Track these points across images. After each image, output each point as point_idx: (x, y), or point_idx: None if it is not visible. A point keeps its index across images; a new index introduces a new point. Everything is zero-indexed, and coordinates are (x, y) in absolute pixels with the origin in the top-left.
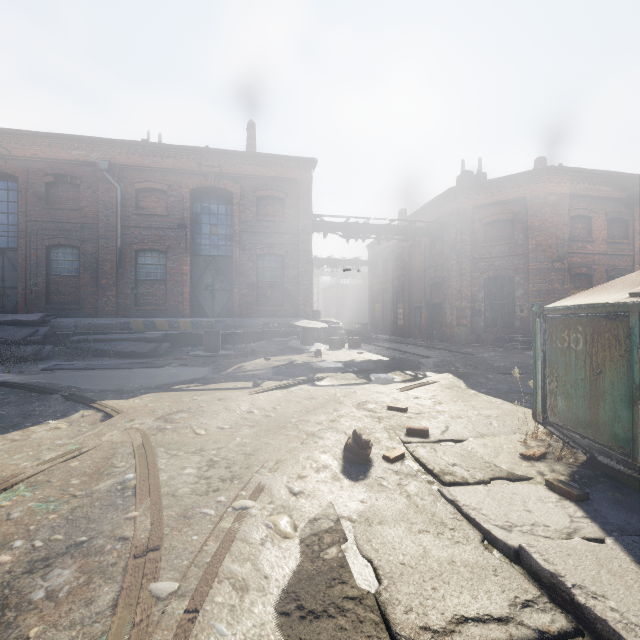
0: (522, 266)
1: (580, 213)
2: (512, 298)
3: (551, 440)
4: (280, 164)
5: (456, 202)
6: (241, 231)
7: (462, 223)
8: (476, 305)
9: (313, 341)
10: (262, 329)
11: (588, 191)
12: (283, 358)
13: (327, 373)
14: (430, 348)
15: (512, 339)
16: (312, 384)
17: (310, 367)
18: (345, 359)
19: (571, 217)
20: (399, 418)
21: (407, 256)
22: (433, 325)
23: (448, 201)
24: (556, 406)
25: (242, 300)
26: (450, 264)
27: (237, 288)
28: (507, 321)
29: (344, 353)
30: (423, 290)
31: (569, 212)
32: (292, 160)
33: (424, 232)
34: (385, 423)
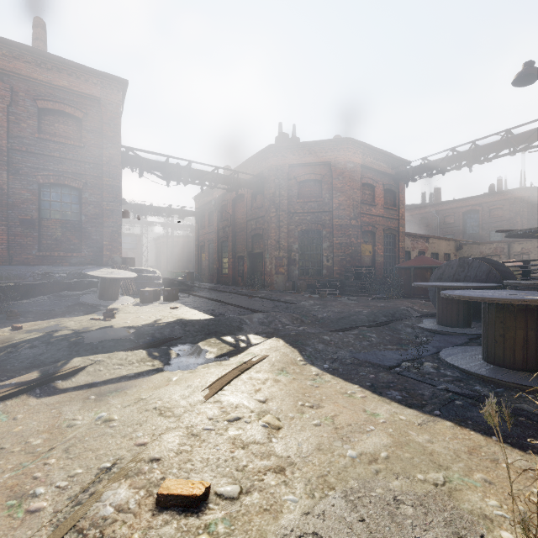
0: (328, 222)
1: (368, 181)
2: (320, 249)
3: None
4: (75, 74)
5: (275, 159)
6: (11, 148)
7: (280, 179)
8: (292, 255)
9: (116, 294)
10: (41, 280)
11: (373, 164)
12: (45, 325)
13: (94, 356)
14: (252, 297)
15: (321, 285)
16: (43, 390)
17: (76, 342)
18: (146, 321)
19: (362, 184)
20: None
21: (231, 208)
22: (255, 273)
23: (268, 157)
24: None
25: (13, 242)
26: (270, 216)
27: (4, 225)
28: (316, 270)
29: (154, 309)
30: (246, 240)
31: (361, 179)
32: (93, 73)
33: (247, 184)
34: None
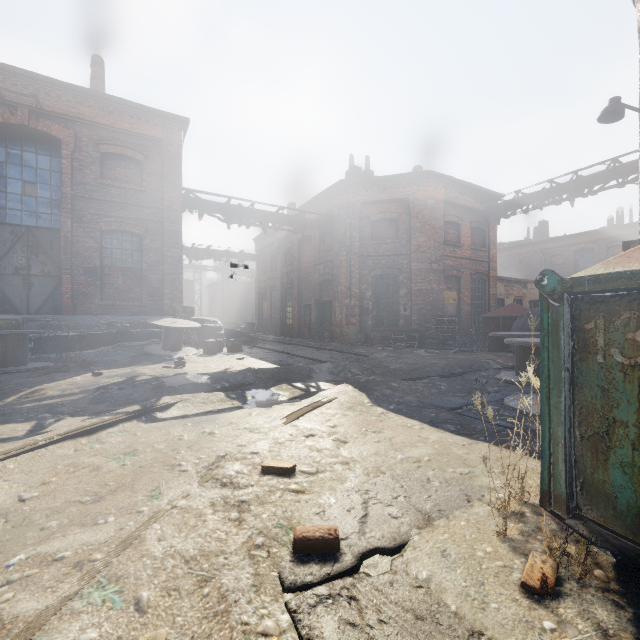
0: (406, 266)
1: (452, 219)
2: (397, 297)
3: (529, 511)
4: (136, 115)
5: (346, 196)
6: (75, 195)
7: (351, 218)
8: (364, 303)
9: (180, 345)
10: (106, 330)
11: (458, 200)
12: (123, 372)
13: (180, 395)
14: (321, 349)
15: (397, 337)
16: (148, 418)
17: (158, 385)
18: (216, 369)
19: (445, 222)
20: (281, 499)
21: (296, 251)
22: (323, 324)
23: (338, 194)
24: (606, 489)
25: (77, 291)
26: (340, 260)
27: (68, 274)
28: (392, 320)
29: (219, 359)
30: (313, 287)
31: (444, 217)
32: (154, 113)
33: (314, 225)
34: (251, 524)
